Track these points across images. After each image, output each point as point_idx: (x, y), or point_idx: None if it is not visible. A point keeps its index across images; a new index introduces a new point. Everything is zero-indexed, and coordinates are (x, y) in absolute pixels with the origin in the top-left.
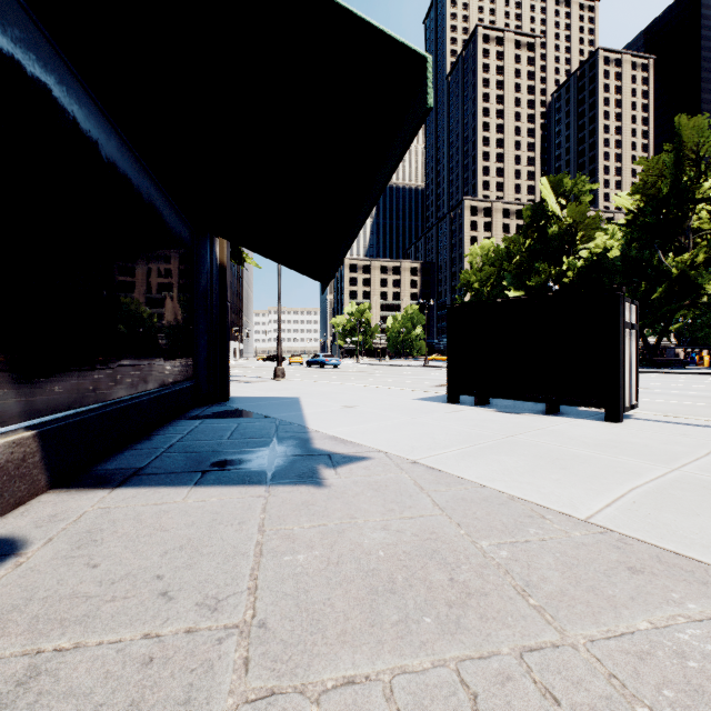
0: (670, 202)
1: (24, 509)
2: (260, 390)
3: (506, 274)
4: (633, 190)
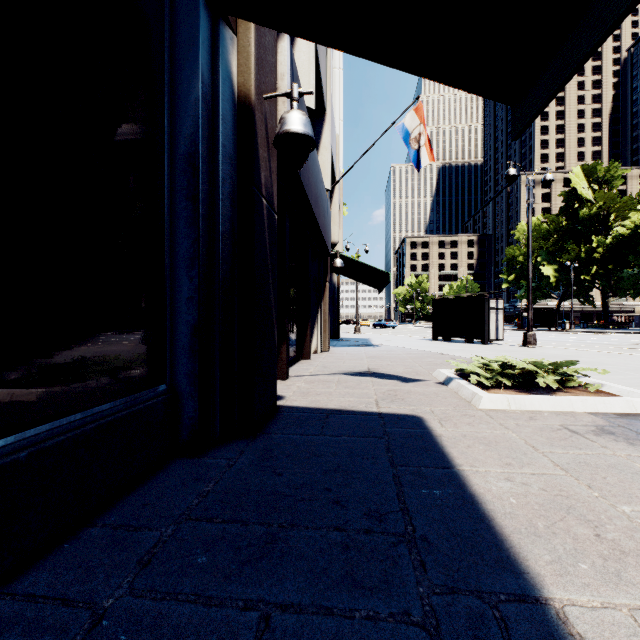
0: None
1: None
2: (350, 336)
3: (540, 252)
4: None
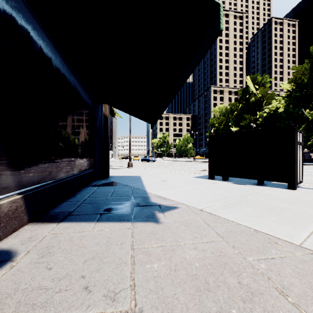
0: (308, 86)
1: (17, 233)
2: (122, 172)
3: (230, 120)
4: (290, 81)
